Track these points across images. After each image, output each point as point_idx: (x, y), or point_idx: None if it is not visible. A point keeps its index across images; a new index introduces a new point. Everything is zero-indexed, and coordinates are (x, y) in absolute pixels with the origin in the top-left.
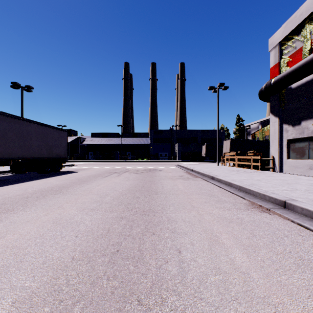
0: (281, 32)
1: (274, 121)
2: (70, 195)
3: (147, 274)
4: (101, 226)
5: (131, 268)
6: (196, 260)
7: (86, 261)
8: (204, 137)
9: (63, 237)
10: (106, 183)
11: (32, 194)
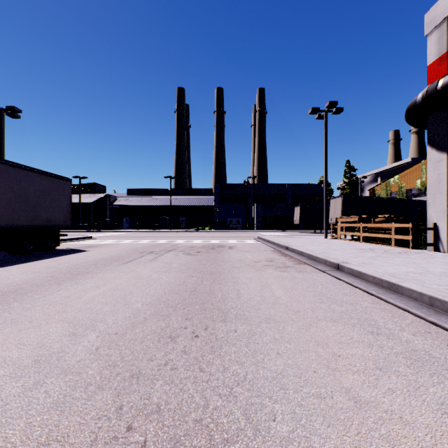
0: None
1: (436, 159)
2: None
3: None
4: None
5: None
6: None
7: None
8: (295, 194)
9: None
10: (118, 280)
11: None
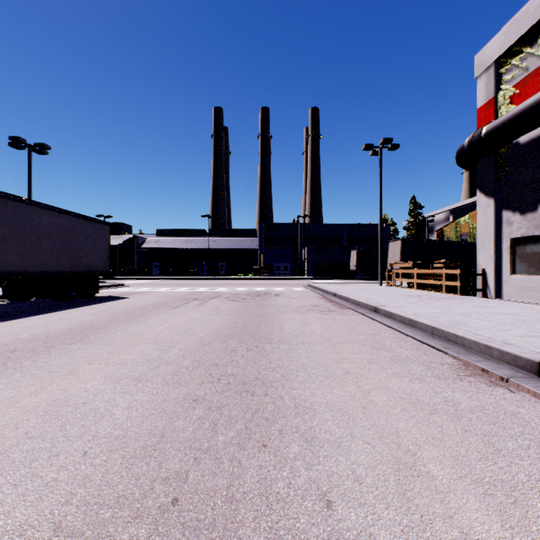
0: (499, 41)
1: (485, 204)
2: (100, 346)
3: None
4: (148, 424)
5: None
6: (375, 535)
7: None
8: (353, 236)
9: (53, 457)
10: (175, 320)
11: (26, 343)
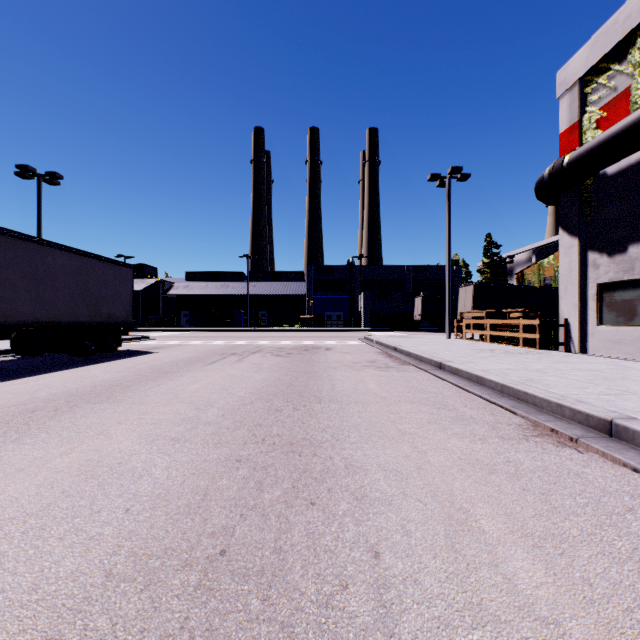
0: (584, 56)
1: (568, 244)
2: (130, 406)
3: (294, 626)
4: (189, 483)
5: (254, 606)
6: (420, 580)
7: (140, 585)
8: (418, 280)
9: (94, 514)
10: (211, 378)
11: (47, 402)
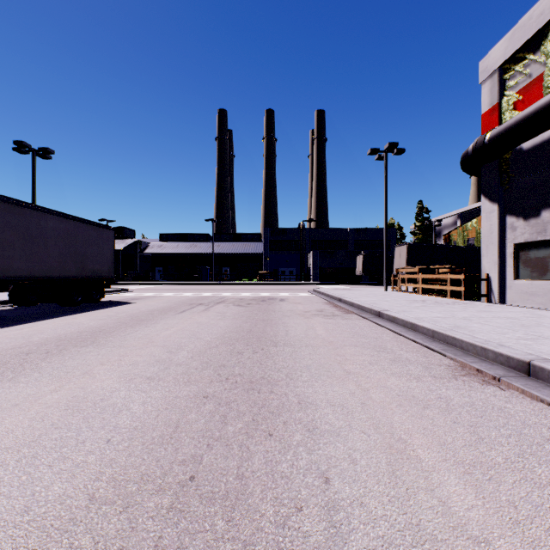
0: (503, 47)
1: (489, 210)
2: (111, 349)
3: (255, 544)
4: (163, 417)
5: (220, 527)
6: (365, 503)
7: (119, 507)
8: (359, 240)
9: (80, 444)
10: (182, 324)
11: (39, 346)
